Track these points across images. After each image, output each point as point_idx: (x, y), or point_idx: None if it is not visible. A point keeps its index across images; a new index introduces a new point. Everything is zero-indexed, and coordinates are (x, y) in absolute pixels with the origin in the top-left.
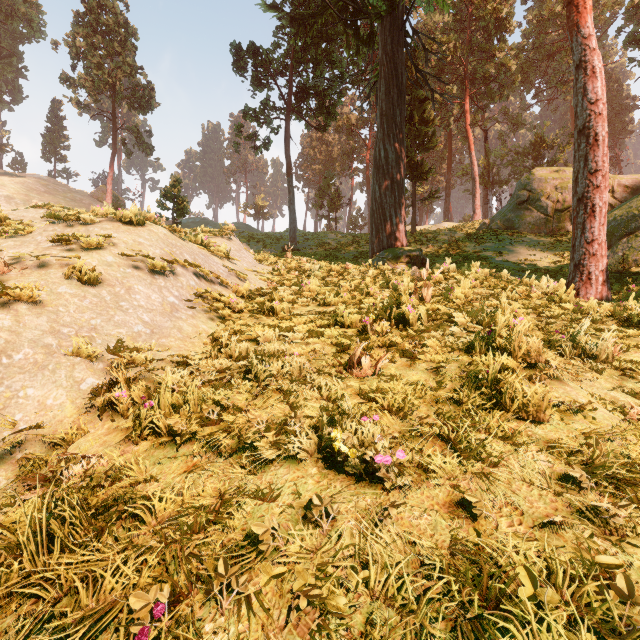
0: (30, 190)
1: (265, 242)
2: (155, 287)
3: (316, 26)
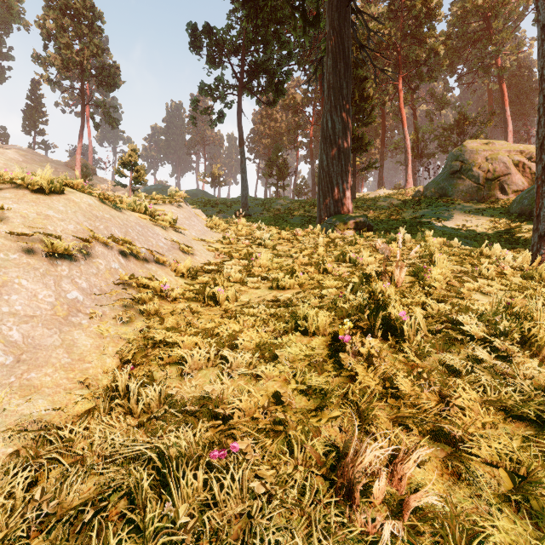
0: (9, 159)
1: (219, 207)
2: (50, 278)
3: (266, 9)
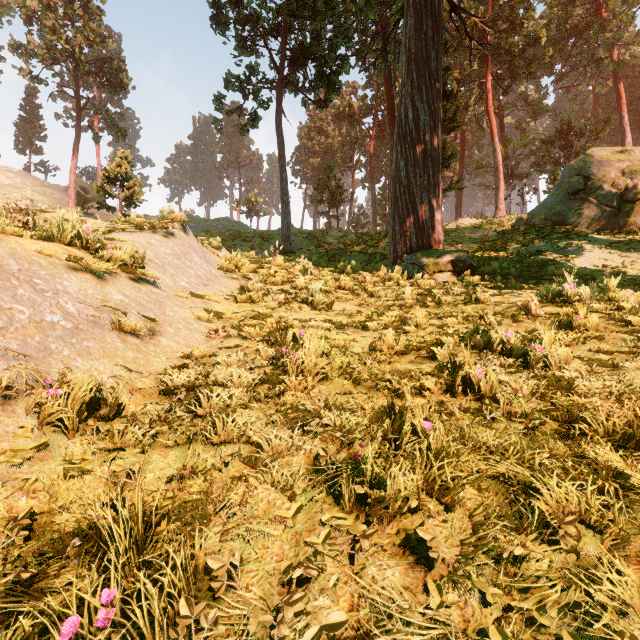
0: None
1: (253, 241)
2: None
3: None
